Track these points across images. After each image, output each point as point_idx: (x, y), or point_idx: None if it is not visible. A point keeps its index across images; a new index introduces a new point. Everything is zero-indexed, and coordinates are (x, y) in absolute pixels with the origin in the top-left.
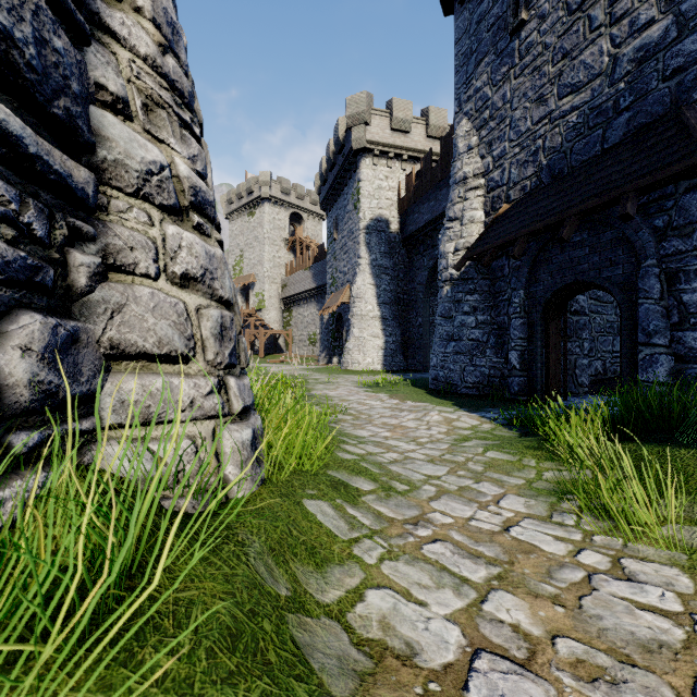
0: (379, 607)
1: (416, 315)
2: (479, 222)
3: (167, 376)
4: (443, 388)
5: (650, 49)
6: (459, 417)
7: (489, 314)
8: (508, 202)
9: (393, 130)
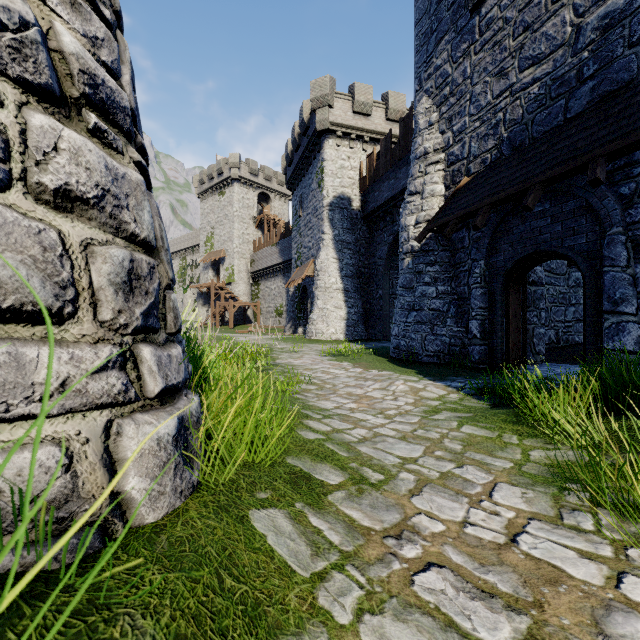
0: None
1: (377, 287)
2: (439, 196)
3: (14, 343)
4: (405, 356)
5: (616, 16)
6: (425, 387)
7: (449, 284)
8: (468, 175)
9: (355, 112)
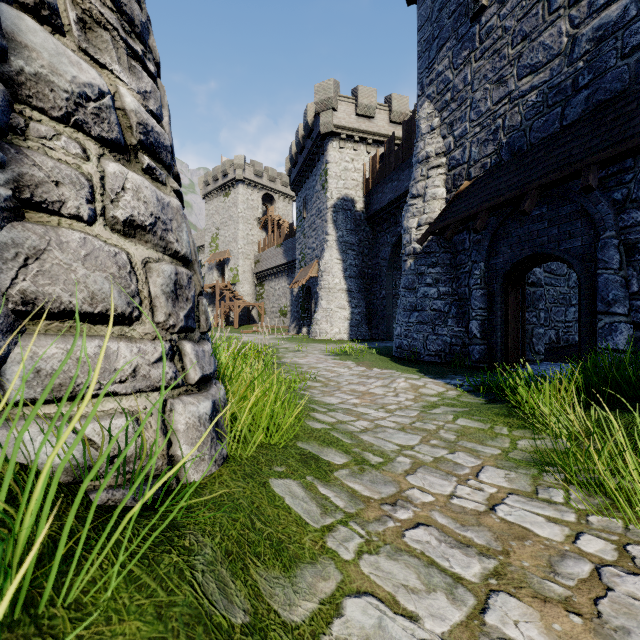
0: (361, 624)
1: (380, 288)
2: (441, 199)
3: (102, 339)
4: (407, 356)
5: (609, 28)
6: (425, 384)
7: (450, 285)
8: (468, 179)
9: (359, 115)
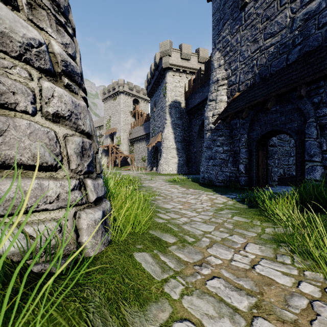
0: None
1: (193, 147)
2: (224, 102)
3: (39, 179)
4: (207, 182)
5: (311, 14)
6: (216, 197)
7: (229, 146)
8: (238, 91)
9: (182, 58)
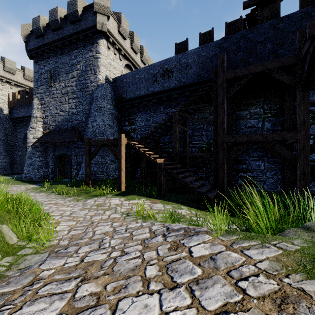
0: None
1: (18, 151)
2: (41, 131)
3: None
4: (28, 179)
5: (74, 113)
6: (29, 186)
7: (44, 158)
8: (49, 129)
9: (5, 70)
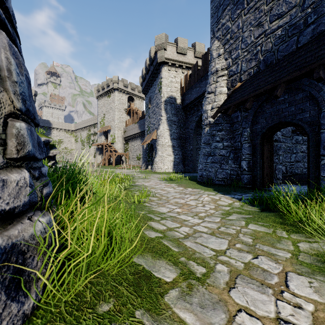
0: None
1: (189, 144)
2: (224, 93)
3: None
4: (205, 181)
5: None
6: (219, 198)
7: (230, 141)
8: (240, 81)
9: (178, 53)
